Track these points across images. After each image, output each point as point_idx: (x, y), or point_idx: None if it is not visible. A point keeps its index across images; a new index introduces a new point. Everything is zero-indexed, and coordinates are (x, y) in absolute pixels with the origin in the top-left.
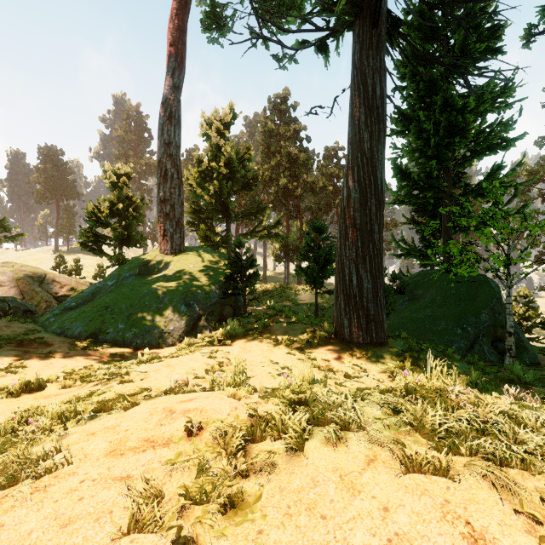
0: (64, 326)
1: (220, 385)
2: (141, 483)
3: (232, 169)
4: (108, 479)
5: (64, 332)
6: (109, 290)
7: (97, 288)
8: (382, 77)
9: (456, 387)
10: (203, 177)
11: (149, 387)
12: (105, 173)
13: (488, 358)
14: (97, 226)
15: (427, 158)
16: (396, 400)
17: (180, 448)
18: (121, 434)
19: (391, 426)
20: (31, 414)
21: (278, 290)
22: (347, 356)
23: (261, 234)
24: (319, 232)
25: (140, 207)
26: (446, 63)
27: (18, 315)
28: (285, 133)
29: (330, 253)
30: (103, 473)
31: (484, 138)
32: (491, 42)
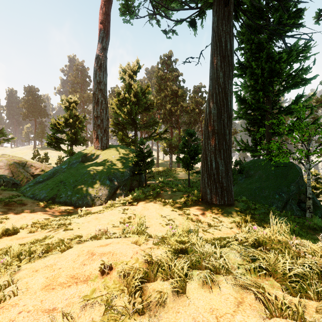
0: (35, 193)
1: (128, 232)
2: (61, 318)
3: (138, 99)
4: (39, 310)
5: (34, 197)
6: (63, 171)
7: (56, 169)
8: (231, 37)
9: (295, 240)
10: (120, 103)
11: (83, 233)
12: (62, 101)
13: (295, 213)
14: (57, 132)
15: (257, 91)
16: (252, 250)
17: (95, 284)
18: (55, 271)
19: (250, 270)
20: (2, 253)
21: (165, 171)
22: (209, 212)
23: (156, 137)
24: (191, 136)
25: (83, 121)
26: (268, 32)
27: (9, 186)
28: (170, 77)
29: (197, 148)
30: (36, 305)
31: (291, 78)
32: (296, 19)
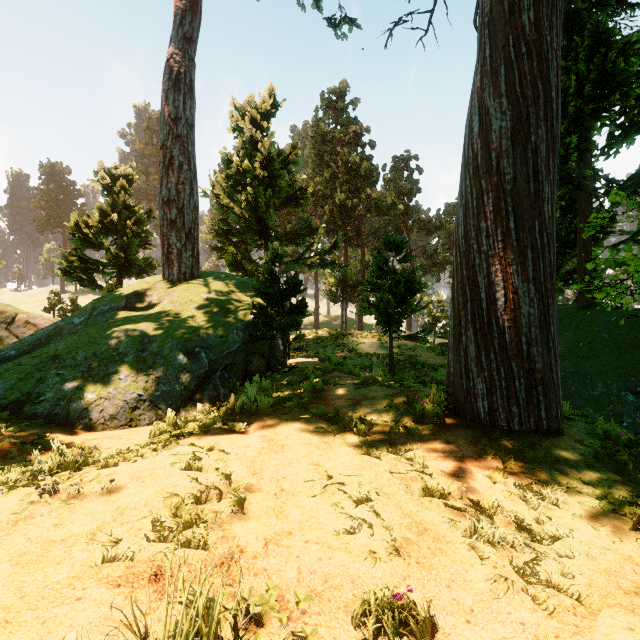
0: None
1: None
2: None
3: (271, 173)
4: None
5: None
6: (73, 331)
7: (57, 328)
8: None
9: None
10: (233, 185)
11: None
12: (97, 175)
13: None
14: (85, 246)
15: None
16: None
17: None
18: None
19: None
20: None
21: (333, 338)
22: (492, 460)
23: (312, 262)
24: (396, 249)
25: (144, 220)
26: None
27: None
28: (343, 136)
29: (413, 279)
30: None
31: None
32: None
